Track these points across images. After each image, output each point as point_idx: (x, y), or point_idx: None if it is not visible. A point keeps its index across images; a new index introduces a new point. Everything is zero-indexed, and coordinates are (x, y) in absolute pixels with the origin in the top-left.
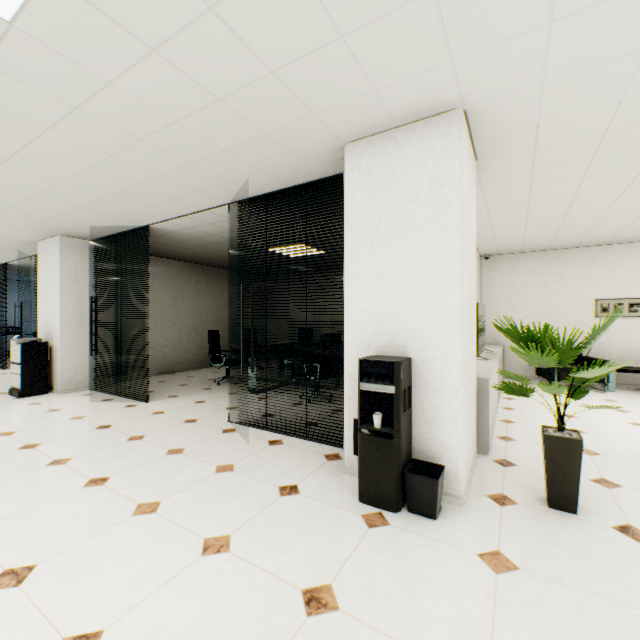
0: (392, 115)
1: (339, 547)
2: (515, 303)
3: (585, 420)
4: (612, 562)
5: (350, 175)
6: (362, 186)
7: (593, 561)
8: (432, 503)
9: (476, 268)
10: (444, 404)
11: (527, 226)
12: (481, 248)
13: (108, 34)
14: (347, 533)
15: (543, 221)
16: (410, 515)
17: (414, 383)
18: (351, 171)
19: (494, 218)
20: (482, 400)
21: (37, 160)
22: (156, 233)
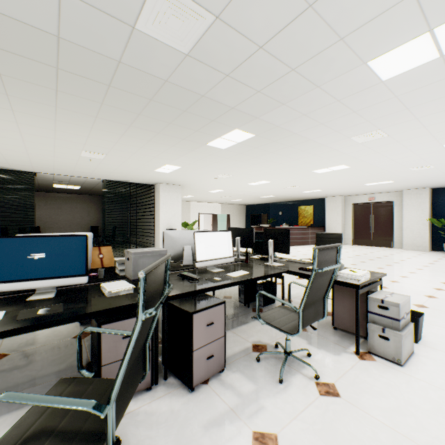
0: (173, 184)
1: None
2: None
3: None
4: None
5: (161, 190)
6: (164, 193)
7: None
8: None
9: None
10: None
11: None
12: None
13: (161, 174)
14: None
15: None
16: None
17: None
18: (161, 189)
19: None
20: None
21: (86, 166)
22: (22, 172)
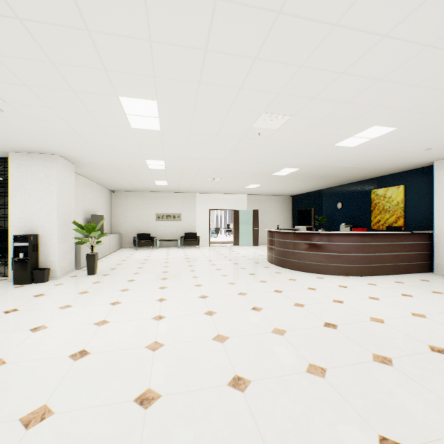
0: (30, 151)
1: (2, 292)
2: (127, 214)
3: (132, 257)
4: (93, 279)
5: (12, 164)
6: (18, 170)
7: (88, 280)
8: (43, 278)
9: (106, 197)
10: (52, 248)
11: (119, 183)
12: (108, 187)
13: None
14: (6, 290)
15: (124, 182)
16: (35, 284)
17: (41, 243)
18: (12, 163)
19: (101, 179)
20: (79, 250)
21: None
22: None
